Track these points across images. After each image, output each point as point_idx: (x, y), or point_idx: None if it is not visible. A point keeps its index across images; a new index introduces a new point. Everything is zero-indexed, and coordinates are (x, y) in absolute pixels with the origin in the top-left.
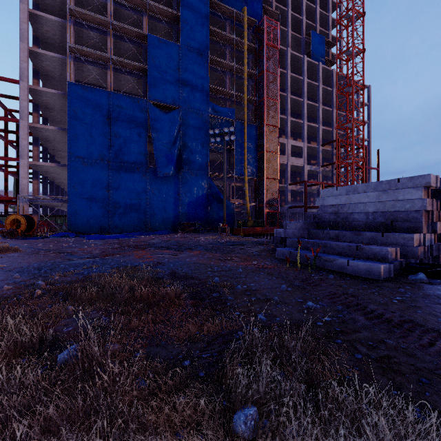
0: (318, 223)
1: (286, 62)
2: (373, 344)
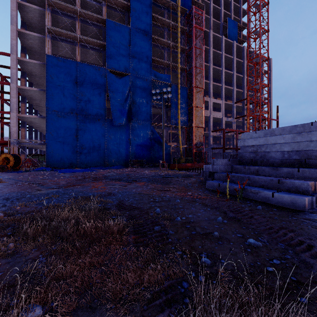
0: (239, 160)
1: (209, 41)
2: None
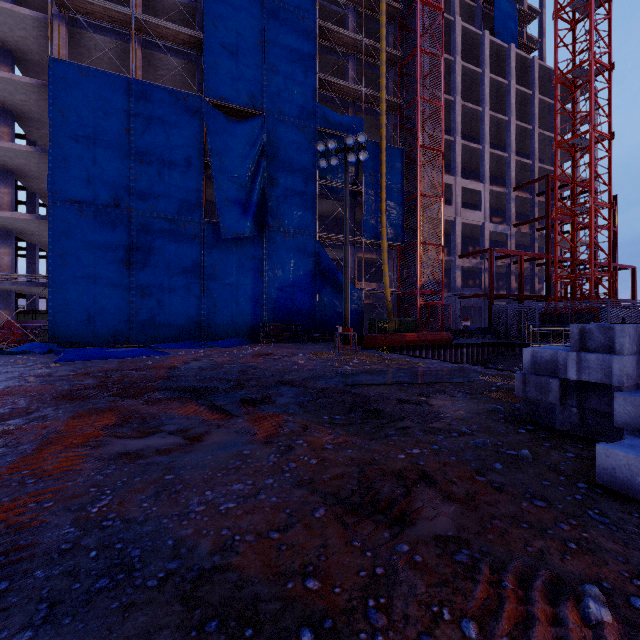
0: None
1: (453, 42)
2: None
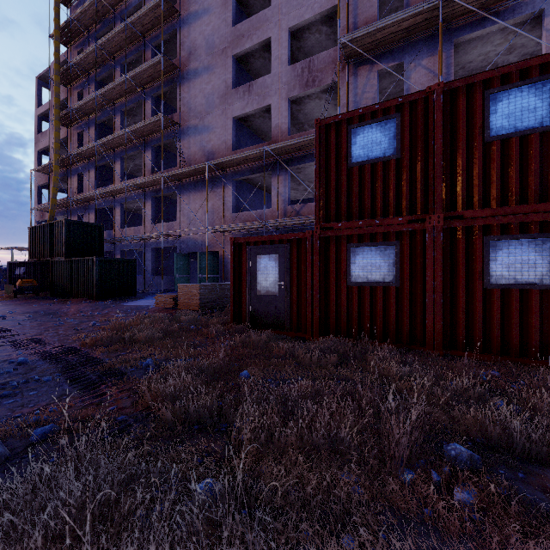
0: None
1: None
2: None
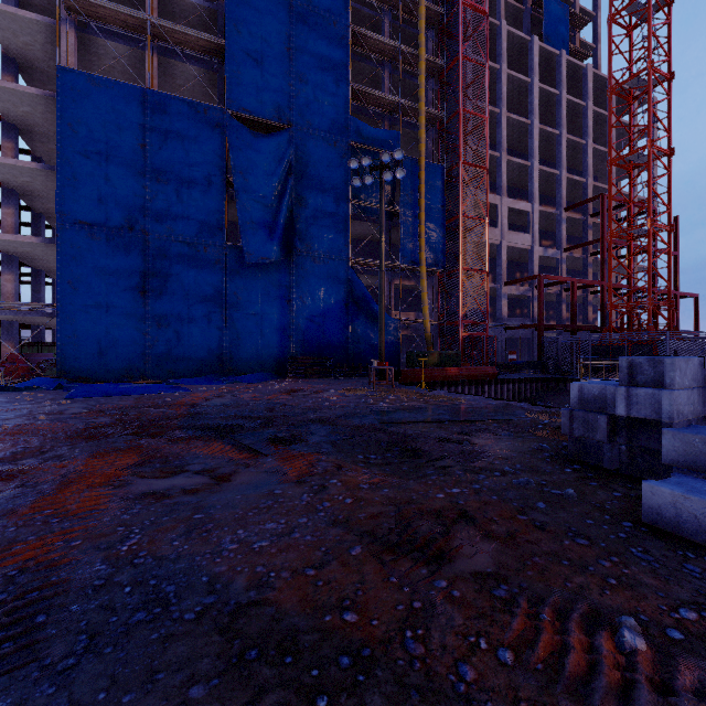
0: None
1: (498, 48)
2: None
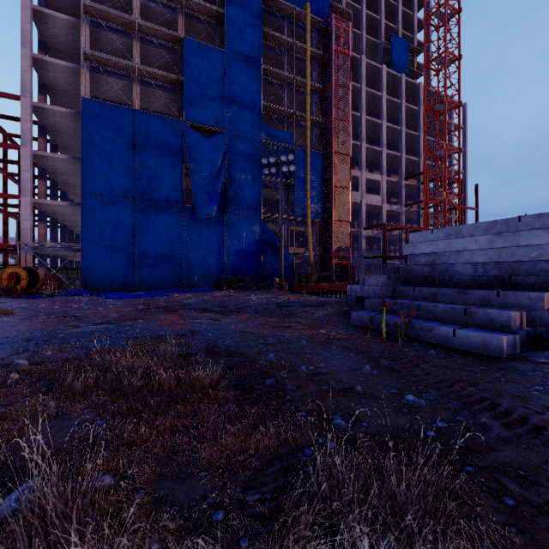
0: (406, 278)
1: (359, 73)
2: (527, 474)
